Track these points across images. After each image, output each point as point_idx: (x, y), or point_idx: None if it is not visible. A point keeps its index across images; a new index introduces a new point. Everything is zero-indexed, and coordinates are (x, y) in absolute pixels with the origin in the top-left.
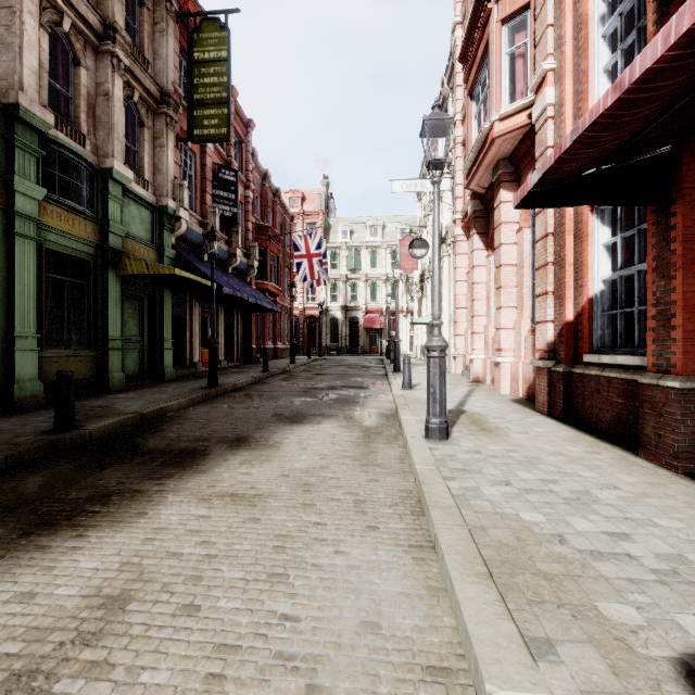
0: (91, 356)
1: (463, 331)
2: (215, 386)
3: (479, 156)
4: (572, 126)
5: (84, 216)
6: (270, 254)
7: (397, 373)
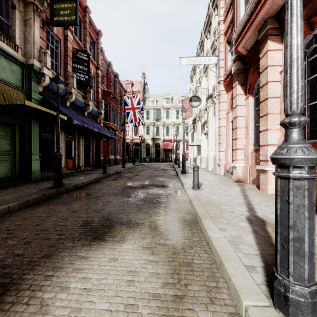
0: None
1: (224, 149)
2: (59, 186)
3: (251, 17)
4: None
5: None
6: (112, 107)
7: (184, 174)
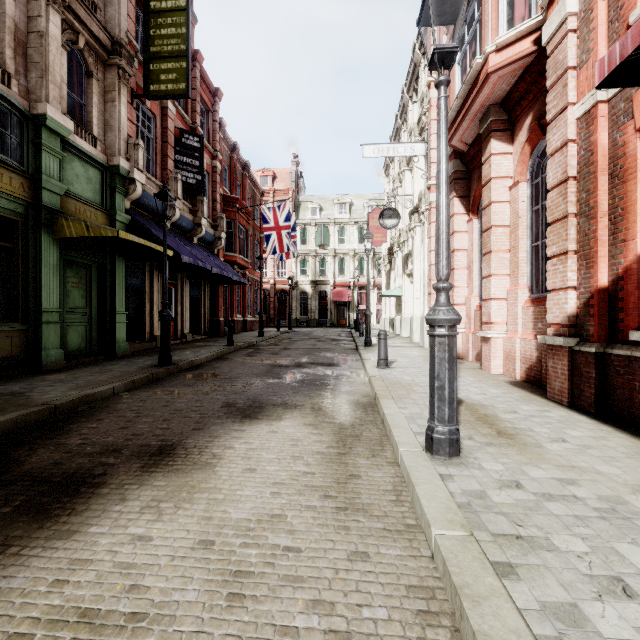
0: (19, 331)
1: None
2: (167, 363)
3: (466, 102)
4: (607, 34)
5: (8, 167)
6: (239, 227)
7: (369, 347)
